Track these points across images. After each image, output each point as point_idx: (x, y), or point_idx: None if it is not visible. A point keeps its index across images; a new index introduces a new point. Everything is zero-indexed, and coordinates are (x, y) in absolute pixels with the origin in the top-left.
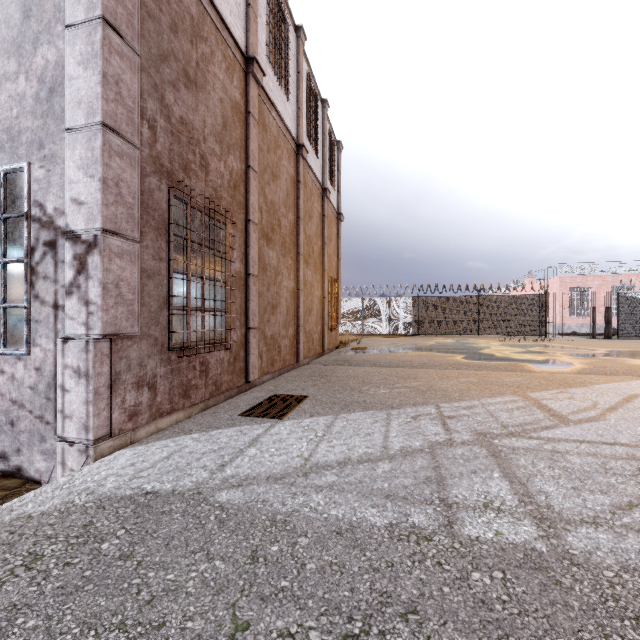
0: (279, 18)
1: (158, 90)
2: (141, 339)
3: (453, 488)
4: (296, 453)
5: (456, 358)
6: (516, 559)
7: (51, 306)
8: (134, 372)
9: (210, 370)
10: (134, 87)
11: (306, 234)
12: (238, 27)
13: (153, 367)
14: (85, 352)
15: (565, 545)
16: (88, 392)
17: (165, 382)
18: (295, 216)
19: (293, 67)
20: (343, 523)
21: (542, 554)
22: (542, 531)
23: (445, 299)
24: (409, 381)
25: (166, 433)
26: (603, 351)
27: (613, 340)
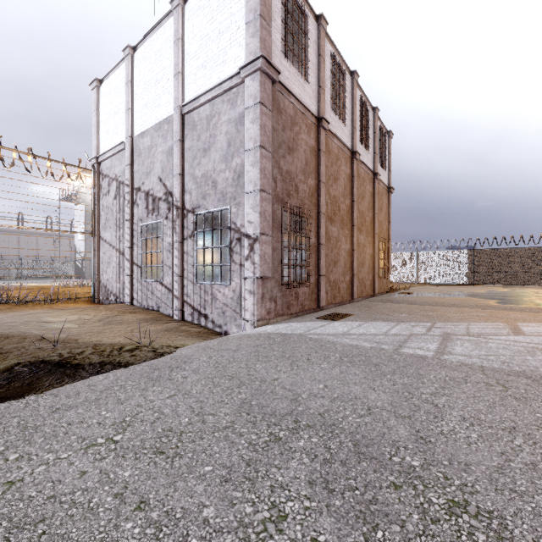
0: (339, 77)
1: (277, 163)
2: (271, 279)
3: (408, 344)
4: (341, 330)
5: (489, 302)
6: (415, 356)
7: (239, 265)
8: (269, 294)
9: (299, 297)
10: (269, 168)
11: (359, 210)
12: (313, 103)
13: (275, 292)
14: (253, 284)
15: (440, 357)
16: (254, 300)
17: (280, 300)
18: (350, 200)
19: (349, 101)
20: (354, 344)
21: (427, 357)
22: (435, 354)
23: (505, 251)
24: (428, 312)
25: (282, 322)
26: None
27: None
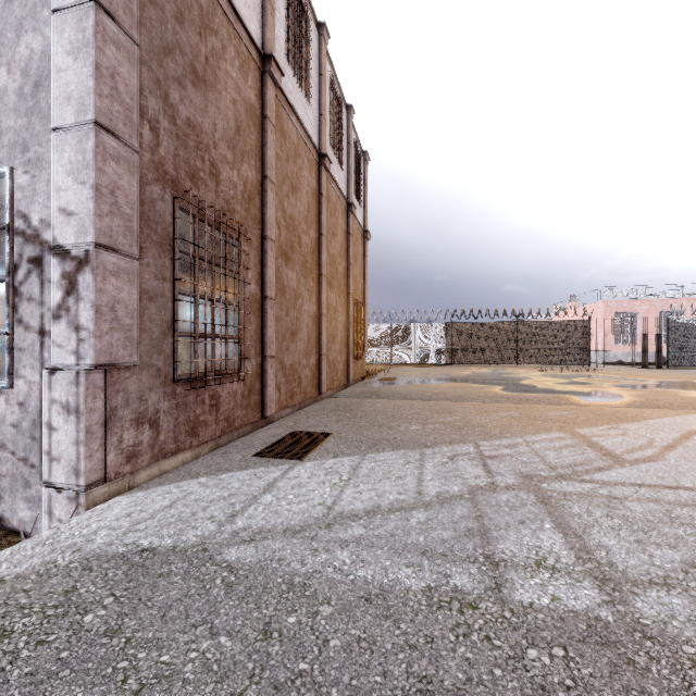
0: (299, 13)
1: (161, 87)
2: (141, 370)
3: (499, 542)
4: (318, 500)
5: (494, 390)
6: (578, 631)
7: (36, 332)
8: (133, 407)
9: (221, 404)
10: (133, 82)
11: (329, 253)
12: (253, 20)
13: (155, 401)
14: (75, 385)
15: (634, 613)
16: (78, 431)
17: (169, 418)
18: (317, 233)
19: (315, 68)
20: (373, 587)
21: (608, 625)
22: (606, 595)
23: (481, 325)
24: (444, 416)
25: (170, 477)
26: (653, 382)
27: (663, 370)
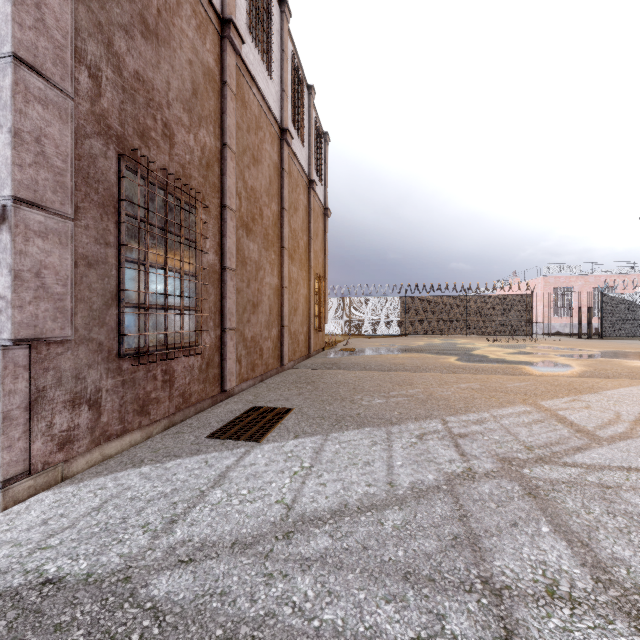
0: None
1: (103, 32)
2: (78, 344)
3: (495, 556)
4: (275, 497)
5: (450, 360)
6: None
7: None
8: (67, 387)
9: (176, 379)
10: (65, 18)
11: (291, 227)
12: None
13: (96, 379)
14: None
15: None
16: None
17: (114, 397)
18: (279, 207)
19: (277, 44)
20: None
21: None
22: None
23: (433, 299)
24: (405, 388)
25: (110, 464)
26: (595, 352)
27: (598, 340)
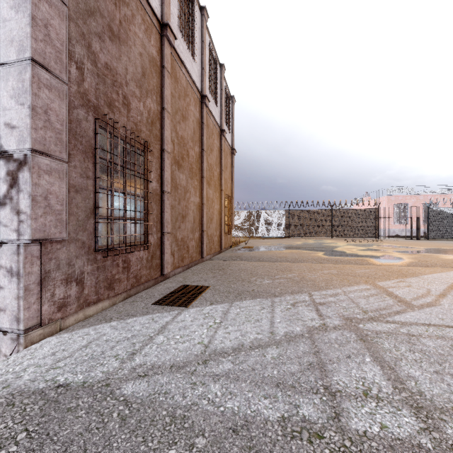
0: None
1: (85, 38)
2: (69, 243)
3: (334, 374)
4: (197, 340)
5: (318, 254)
6: None
7: None
8: (63, 270)
9: (131, 266)
10: (62, 32)
11: (208, 163)
12: None
13: (81, 266)
14: (16, 254)
15: (447, 439)
16: (19, 289)
17: (92, 277)
18: (200, 149)
19: (198, 37)
20: (238, 418)
21: (429, 452)
22: (422, 422)
23: (308, 211)
24: (286, 273)
25: (90, 321)
26: (421, 249)
27: (425, 241)
